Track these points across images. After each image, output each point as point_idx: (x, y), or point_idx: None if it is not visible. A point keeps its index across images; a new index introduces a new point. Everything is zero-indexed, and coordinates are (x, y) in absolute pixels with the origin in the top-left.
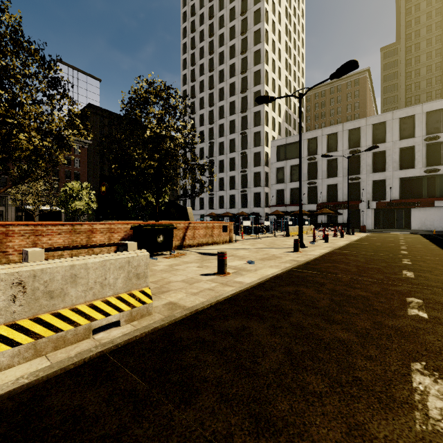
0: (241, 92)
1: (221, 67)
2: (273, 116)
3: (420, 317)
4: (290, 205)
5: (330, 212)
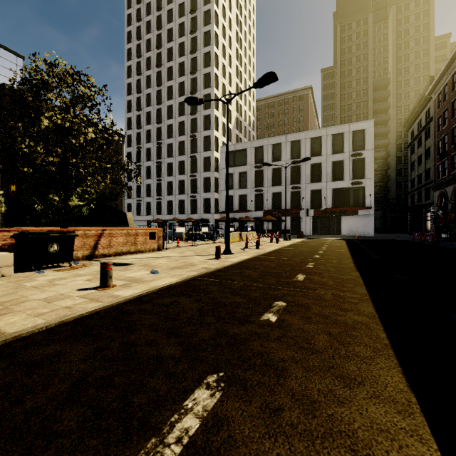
0: (190, 93)
1: (170, 64)
2: (223, 121)
3: (268, 321)
4: (238, 212)
5: (272, 219)
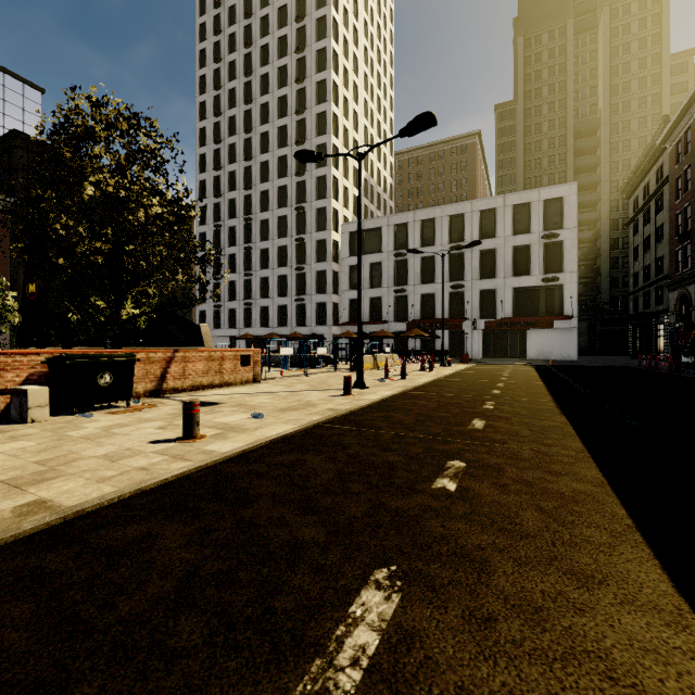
0: (296, 143)
1: (265, 99)
2: (345, 186)
3: (445, 490)
4: (369, 324)
5: (422, 335)
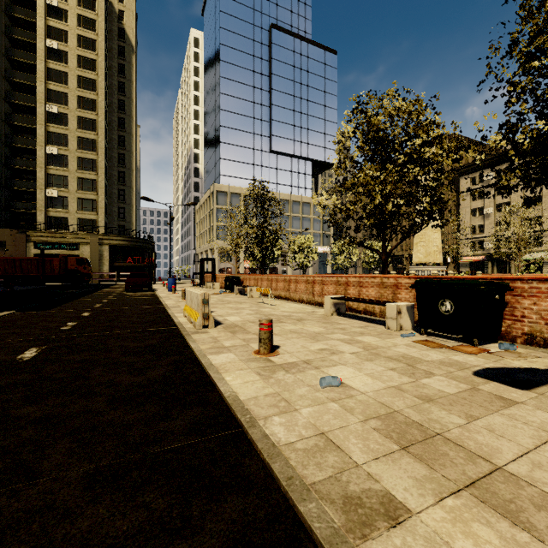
0: None
1: None
2: None
3: None
4: None
5: None
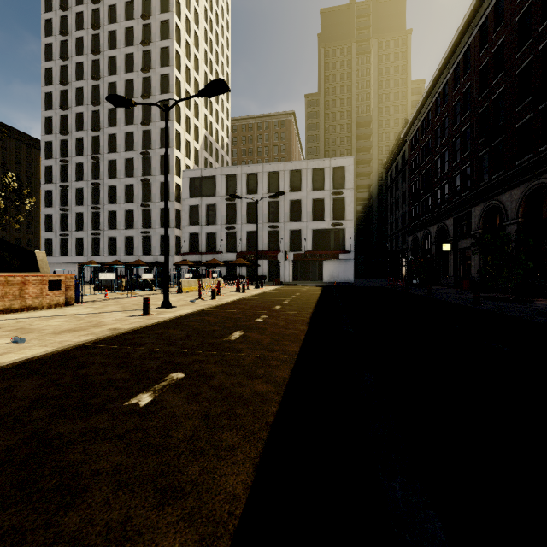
0: (141, 96)
1: (112, 53)
2: (187, 139)
3: (133, 406)
4: (205, 254)
5: (245, 263)
